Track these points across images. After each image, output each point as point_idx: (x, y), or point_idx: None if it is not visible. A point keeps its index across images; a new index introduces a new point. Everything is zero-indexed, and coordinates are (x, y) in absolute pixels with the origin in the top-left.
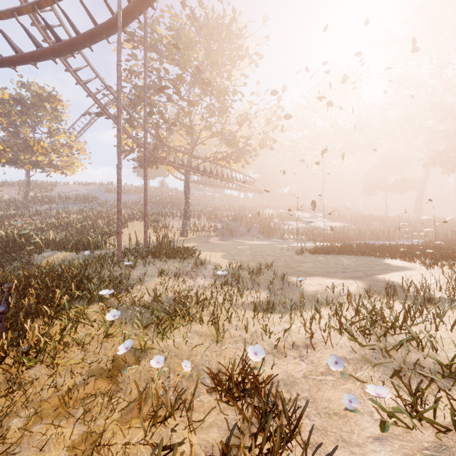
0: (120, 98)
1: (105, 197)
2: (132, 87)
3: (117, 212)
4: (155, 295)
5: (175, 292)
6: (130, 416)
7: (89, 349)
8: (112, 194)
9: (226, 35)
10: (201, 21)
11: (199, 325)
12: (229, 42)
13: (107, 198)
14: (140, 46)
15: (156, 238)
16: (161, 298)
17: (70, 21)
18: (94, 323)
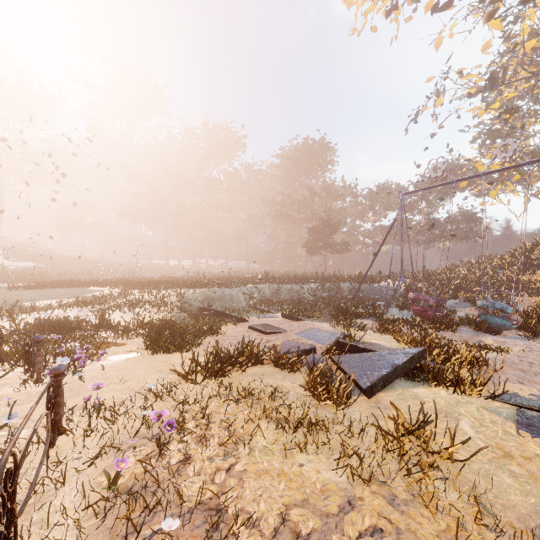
0: None
1: None
2: None
3: None
4: None
5: None
6: None
7: None
8: None
9: None
10: None
11: None
12: None
13: None
14: None
15: None
16: None
17: None
18: None
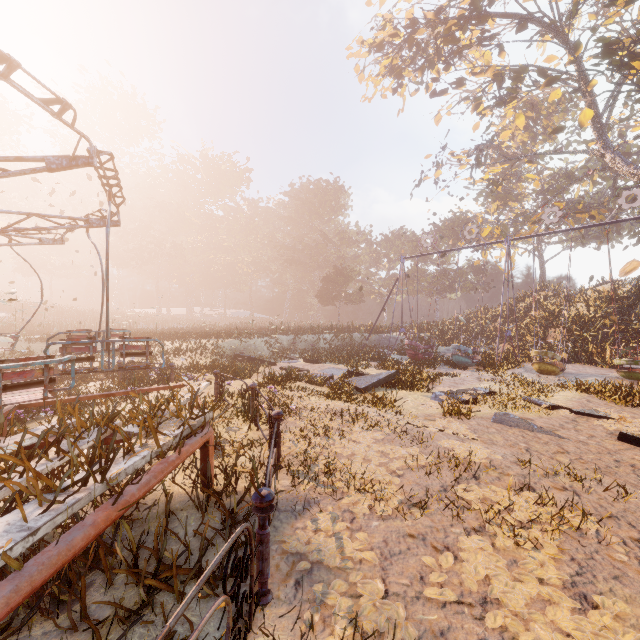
0: None
1: None
2: None
3: None
4: None
5: None
6: None
7: None
8: None
9: None
10: None
11: None
12: None
13: None
14: None
15: None
16: None
17: None
18: None
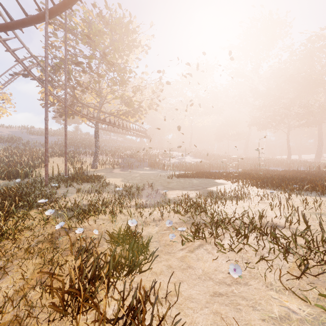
0: (47, 72)
1: (27, 137)
2: (54, 58)
3: (45, 151)
4: (75, 202)
5: (89, 200)
6: (65, 255)
7: (35, 231)
8: (33, 136)
9: (125, 31)
10: (107, 18)
11: (103, 216)
12: (127, 36)
13: (30, 139)
14: (60, 28)
15: (73, 169)
16: (79, 204)
17: (6, 10)
18: (35, 219)
